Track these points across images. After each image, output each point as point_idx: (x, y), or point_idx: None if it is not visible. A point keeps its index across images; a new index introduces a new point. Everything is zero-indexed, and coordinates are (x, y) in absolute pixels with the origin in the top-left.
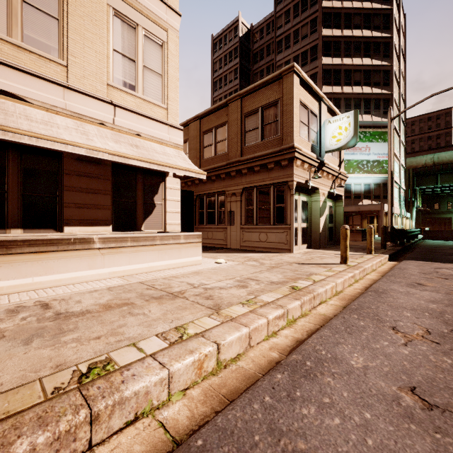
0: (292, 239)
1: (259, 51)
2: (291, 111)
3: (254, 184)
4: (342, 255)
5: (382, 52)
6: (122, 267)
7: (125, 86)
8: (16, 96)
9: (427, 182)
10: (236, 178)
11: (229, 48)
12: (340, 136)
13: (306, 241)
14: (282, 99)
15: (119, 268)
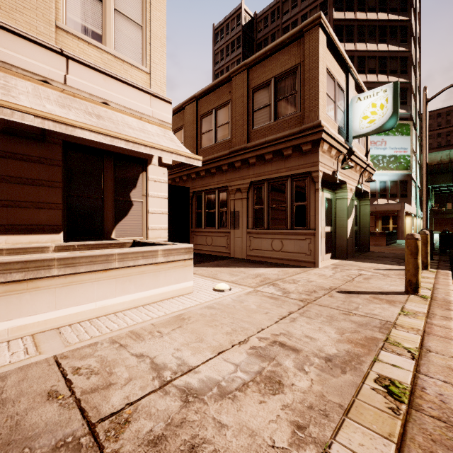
0: (318, 249)
1: (263, 40)
2: (316, 78)
3: (265, 177)
4: (409, 280)
5: (399, 37)
6: (40, 315)
7: (86, 34)
8: None
9: (442, 180)
10: (241, 170)
11: (231, 38)
12: (373, 116)
13: (330, 249)
14: (303, 63)
15: (32, 318)
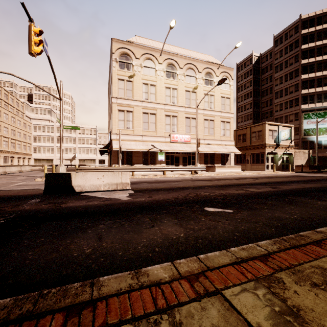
0: (265, 167)
1: (265, 67)
2: (265, 134)
3: (254, 152)
4: (273, 170)
5: None
6: (229, 170)
7: (223, 135)
8: (209, 144)
9: None
10: (249, 150)
11: (247, 70)
12: (285, 136)
13: (272, 168)
14: (263, 130)
15: (228, 170)
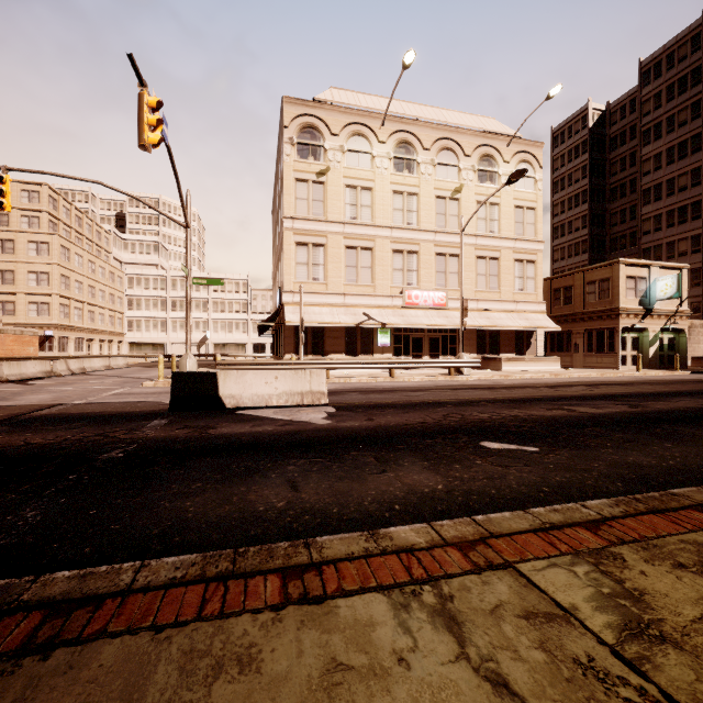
0: (618, 361)
1: (619, 134)
2: (617, 286)
3: (593, 327)
4: (636, 368)
5: None
6: (533, 367)
7: (519, 291)
8: (489, 310)
9: None
10: (579, 323)
11: (575, 142)
12: (666, 291)
13: (636, 364)
14: (612, 278)
15: (532, 368)
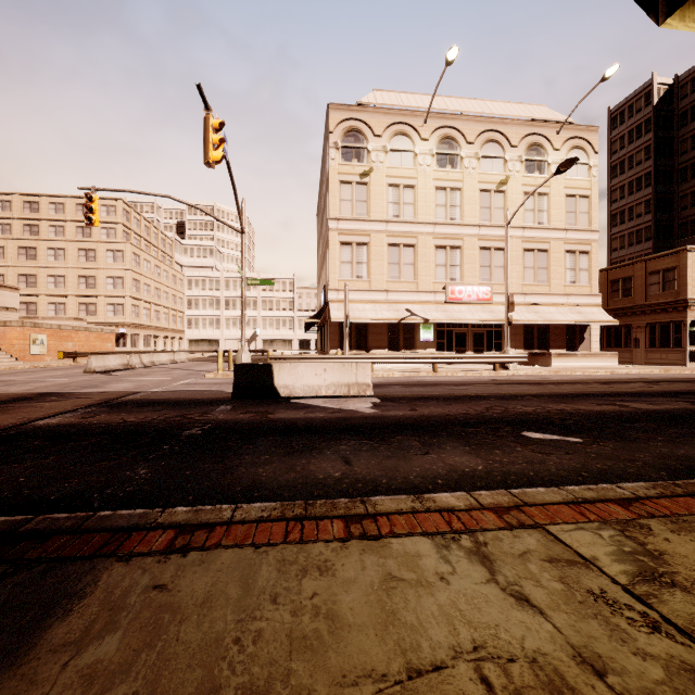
0: (686, 358)
1: (689, 109)
2: (685, 276)
3: (656, 321)
4: None
5: None
6: (586, 363)
7: (571, 283)
8: (537, 304)
9: None
10: (640, 316)
11: (636, 121)
12: None
13: None
14: (679, 267)
15: (585, 364)
